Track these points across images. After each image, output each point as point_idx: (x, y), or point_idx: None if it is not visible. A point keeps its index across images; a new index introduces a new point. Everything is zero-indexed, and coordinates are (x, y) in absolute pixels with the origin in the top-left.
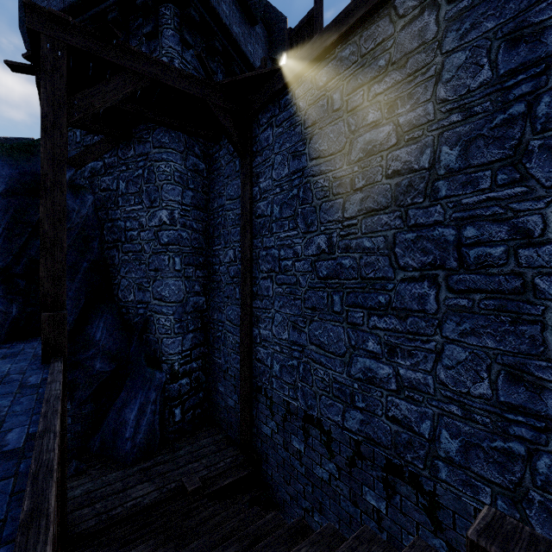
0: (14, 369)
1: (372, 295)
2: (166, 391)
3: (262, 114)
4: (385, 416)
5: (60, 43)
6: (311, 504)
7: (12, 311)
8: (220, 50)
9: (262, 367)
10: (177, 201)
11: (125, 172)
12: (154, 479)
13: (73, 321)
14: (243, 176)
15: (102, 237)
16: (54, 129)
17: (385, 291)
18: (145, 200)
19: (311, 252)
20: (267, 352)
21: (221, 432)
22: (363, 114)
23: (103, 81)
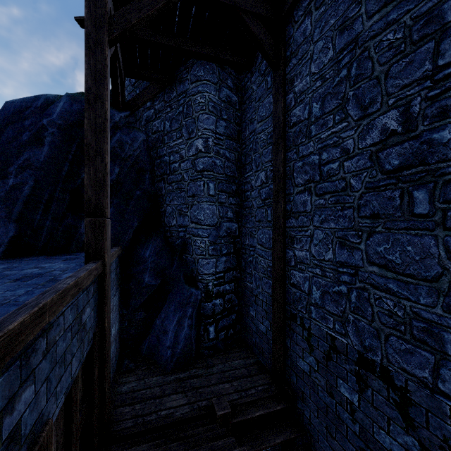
0: (61, 267)
1: None
2: (202, 308)
3: (297, 8)
4: None
5: None
6: None
7: (81, 226)
8: None
9: (297, 293)
10: (211, 129)
11: (169, 113)
12: (187, 391)
13: (129, 240)
14: (275, 88)
15: (153, 173)
16: (96, 46)
17: None
18: (184, 133)
19: (371, 141)
20: (304, 276)
21: (252, 356)
22: None
23: None
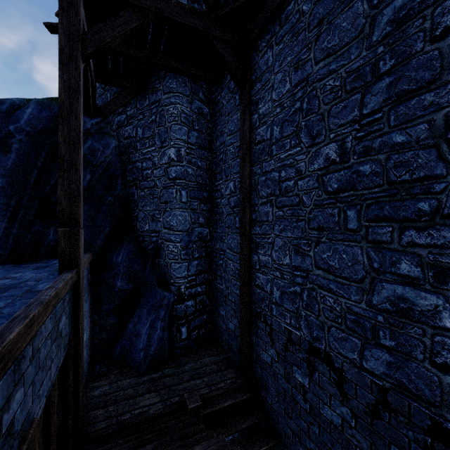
0: (34, 277)
1: (406, 203)
2: (174, 310)
3: (261, 39)
4: (429, 361)
5: None
6: (317, 448)
7: (50, 233)
8: (222, 3)
9: (261, 293)
10: (183, 140)
11: (142, 120)
12: (160, 390)
13: (100, 245)
14: (243, 107)
15: (125, 178)
16: (70, 62)
17: (429, 194)
18: (157, 142)
19: (317, 166)
20: (267, 278)
21: (222, 353)
22: None
23: (112, 17)
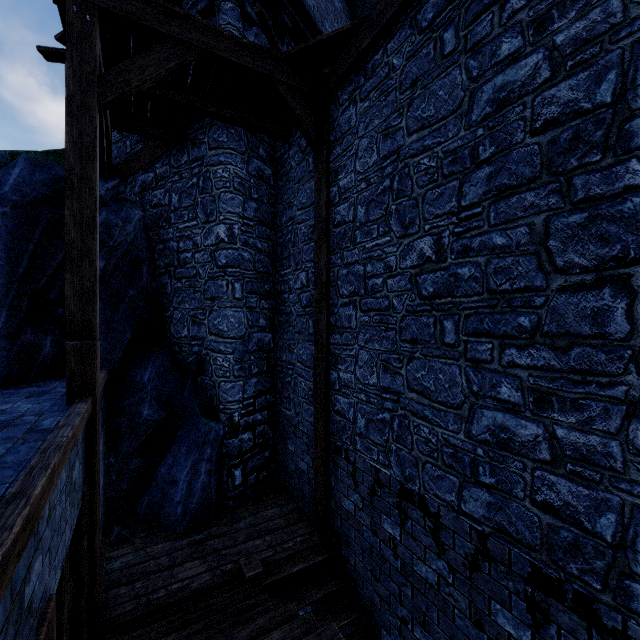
0: (32, 410)
1: (507, 316)
2: (224, 447)
3: (342, 89)
4: (529, 499)
5: (89, 5)
6: (410, 614)
7: (46, 344)
8: (290, 27)
9: (342, 422)
10: (237, 213)
11: (178, 183)
12: (207, 556)
13: (118, 358)
14: (318, 175)
15: (153, 262)
16: (82, 113)
17: (529, 308)
18: (200, 214)
19: (410, 262)
20: (349, 402)
21: (290, 502)
22: (492, 48)
23: (141, 53)
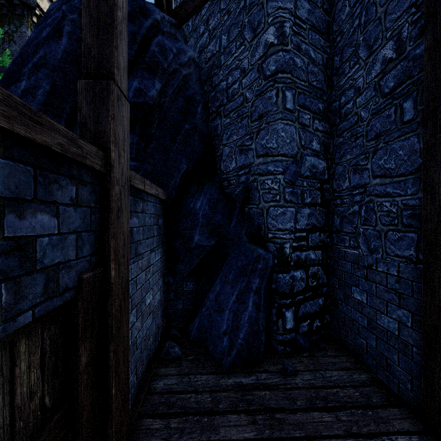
0: None
1: None
2: (273, 281)
3: None
4: None
5: None
6: None
7: None
8: None
9: None
10: (288, 9)
11: (226, 22)
12: (256, 413)
13: (175, 186)
14: None
15: (207, 111)
16: None
17: None
18: (247, 35)
19: None
20: None
21: (361, 368)
22: None
23: None
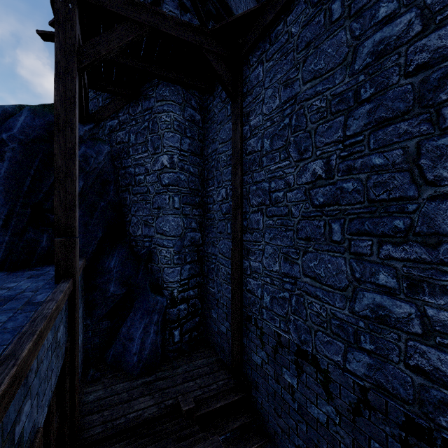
0: (31, 287)
1: (384, 220)
2: (167, 314)
3: (252, 54)
4: (403, 363)
5: None
6: (305, 444)
7: (43, 240)
8: (213, 13)
9: (252, 298)
10: (176, 147)
11: (134, 126)
12: (154, 393)
13: (93, 250)
14: (234, 118)
15: (117, 182)
16: (66, 74)
17: (403, 213)
18: (150, 148)
19: (305, 180)
20: (257, 283)
21: (214, 355)
22: (371, 12)
23: (108, 31)
